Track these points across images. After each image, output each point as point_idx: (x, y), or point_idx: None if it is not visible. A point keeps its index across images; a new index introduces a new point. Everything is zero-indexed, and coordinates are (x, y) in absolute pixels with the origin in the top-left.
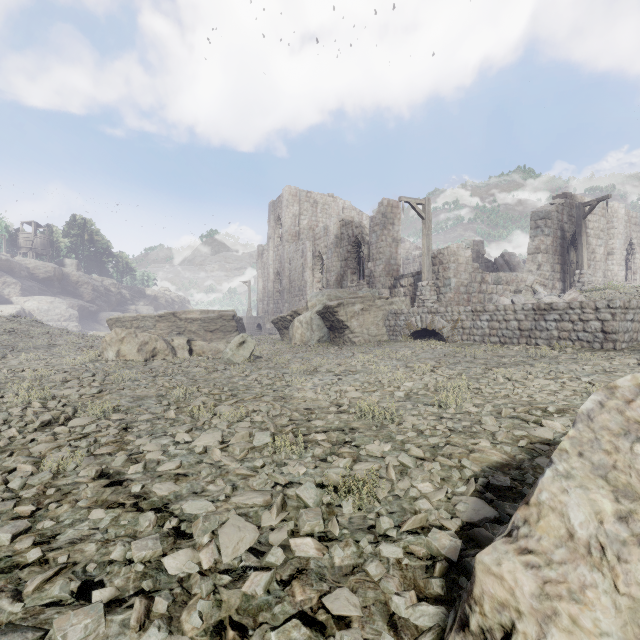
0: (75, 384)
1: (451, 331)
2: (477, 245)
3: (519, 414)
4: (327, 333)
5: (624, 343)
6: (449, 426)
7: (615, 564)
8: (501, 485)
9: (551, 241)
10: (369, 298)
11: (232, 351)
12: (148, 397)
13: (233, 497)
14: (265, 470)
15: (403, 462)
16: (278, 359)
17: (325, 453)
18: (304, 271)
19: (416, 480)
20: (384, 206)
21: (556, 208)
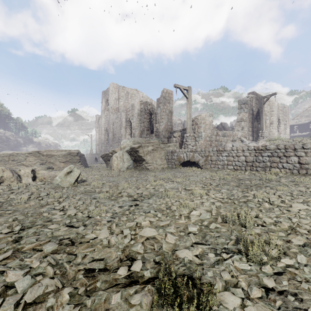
0: None
1: (204, 162)
2: None
3: None
4: (132, 163)
5: None
6: None
7: None
8: None
9: (248, 115)
10: (156, 143)
11: (60, 178)
12: None
13: None
14: None
15: None
16: (94, 184)
17: None
18: (121, 129)
19: None
20: (164, 93)
21: (250, 99)
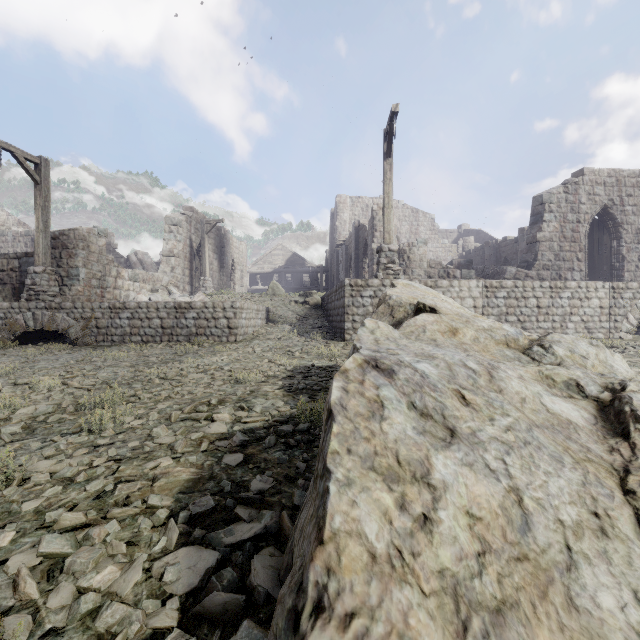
0: None
1: (82, 331)
2: (108, 237)
3: (191, 415)
4: None
5: (241, 336)
6: (112, 455)
7: (413, 564)
8: (206, 510)
9: (183, 247)
10: None
11: None
12: None
13: None
14: None
15: (51, 552)
16: None
17: None
18: None
19: (88, 574)
20: None
21: (186, 219)
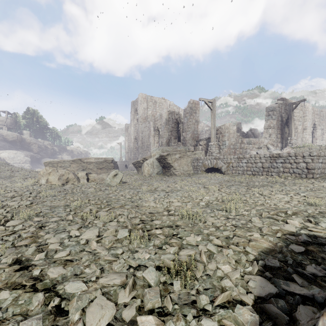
0: (18, 199)
1: (226, 168)
2: (238, 124)
3: (273, 216)
4: (161, 169)
5: (318, 174)
6: (233, 223)
7: None
8: (274, 266)
9: (276, 122)
10: (183, 151)
11: (110, 179)
12: (59, 206)
13: (100, 278)
14: (123, 256)
15: (210, 249)
16: (135, 183)
17: (161, 243)
18: (149, 137)
19: (220, 263)
20: (191, 103)
21: (278, 105)
